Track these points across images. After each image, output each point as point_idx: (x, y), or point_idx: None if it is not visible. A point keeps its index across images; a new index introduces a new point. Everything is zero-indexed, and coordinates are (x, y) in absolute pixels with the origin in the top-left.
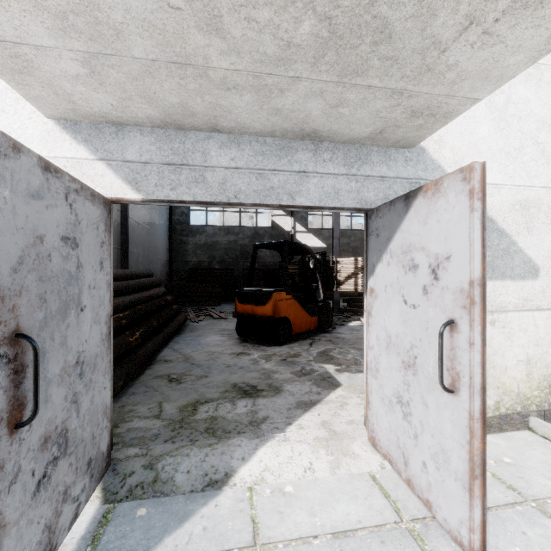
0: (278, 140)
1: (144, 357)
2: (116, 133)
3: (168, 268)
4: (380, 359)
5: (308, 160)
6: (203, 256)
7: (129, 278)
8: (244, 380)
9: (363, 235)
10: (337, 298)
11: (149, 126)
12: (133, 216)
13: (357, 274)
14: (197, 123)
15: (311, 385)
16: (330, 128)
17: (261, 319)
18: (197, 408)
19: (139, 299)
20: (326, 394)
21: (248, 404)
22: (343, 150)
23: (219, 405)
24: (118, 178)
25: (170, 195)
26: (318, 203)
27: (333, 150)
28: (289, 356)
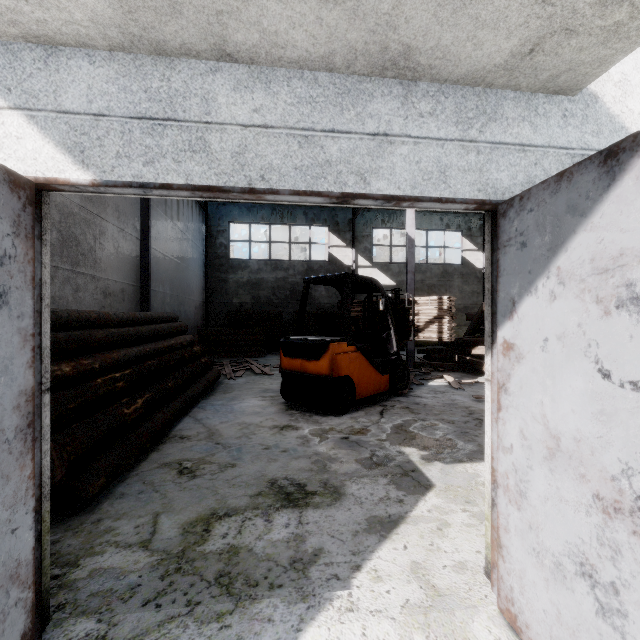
0: (339, 77)
1: (147, 435)
2: (44, 59)
3: (204, 311)
4: (529, 475)
5: (392, 114)
6: (246, 296)
7: (142, 323)
8: (287, 473)
9: (441, 270)
10: (411, 348)
11: (104, 46)
12: (158, 247)
13: (442, 318)
14: (188, 36)
15: (387, 484)
16: (436, 42)
17: (314, 379)
18: (211, 528)
19: (152, 351)
20: (413, 504)
21: (290, 521)
22: (453, 96)
23: (245, 521)
24: (48, 142)
25: (144, 173)
26: (411, 190)
27: (437, 96)
28: (353, 433)
